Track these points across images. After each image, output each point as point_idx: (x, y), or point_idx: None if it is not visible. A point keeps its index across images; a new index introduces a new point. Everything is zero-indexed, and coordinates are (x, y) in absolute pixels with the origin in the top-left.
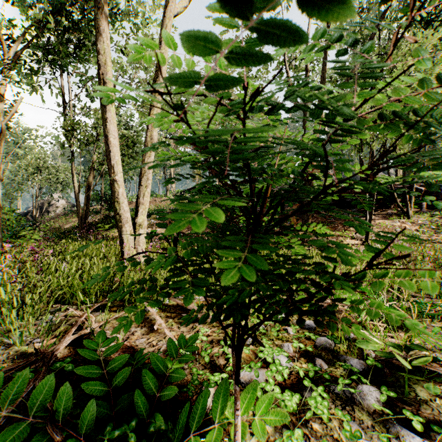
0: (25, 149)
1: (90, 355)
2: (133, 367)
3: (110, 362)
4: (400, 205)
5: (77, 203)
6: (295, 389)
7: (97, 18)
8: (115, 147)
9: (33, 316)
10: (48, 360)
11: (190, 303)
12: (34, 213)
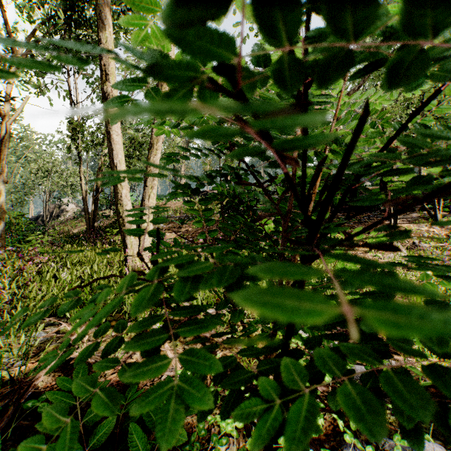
0: (35, 153)
1: (62, 400)
2: (123, 410)
3: (88, 409)
4: (427, 208)
5: (85, 207)
6: (332, 442)
7: (98, 4)
8: (118, 145)
9: (16, 335)
10: (21, 396)
11: (165, 439)
12: (44, 217)
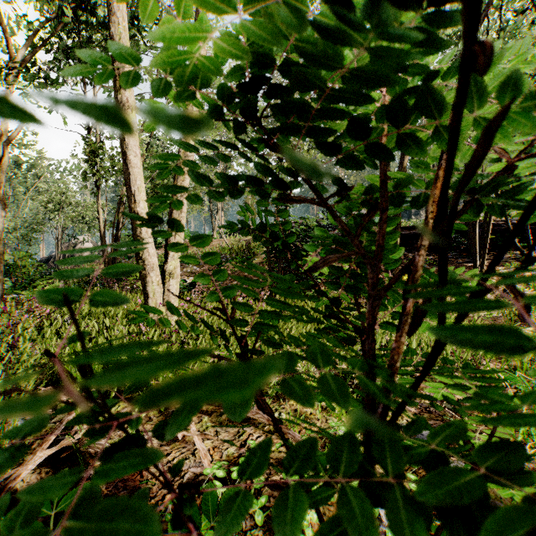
0: (46, 183)
1: None
2: None
3: None
4: (519, 247)
5: None
6: None
7: None
8: (137, 168)
9: None
10: None
11: None
12: (56, 258)
